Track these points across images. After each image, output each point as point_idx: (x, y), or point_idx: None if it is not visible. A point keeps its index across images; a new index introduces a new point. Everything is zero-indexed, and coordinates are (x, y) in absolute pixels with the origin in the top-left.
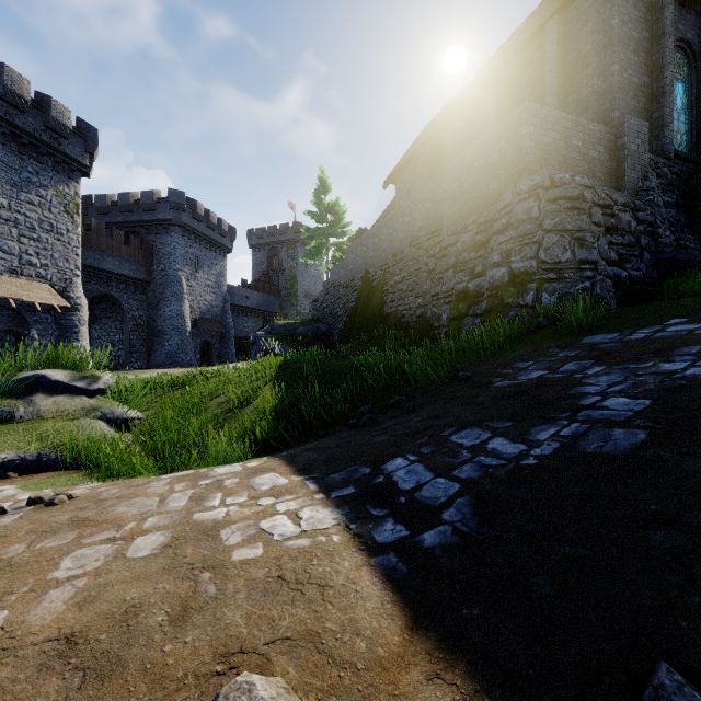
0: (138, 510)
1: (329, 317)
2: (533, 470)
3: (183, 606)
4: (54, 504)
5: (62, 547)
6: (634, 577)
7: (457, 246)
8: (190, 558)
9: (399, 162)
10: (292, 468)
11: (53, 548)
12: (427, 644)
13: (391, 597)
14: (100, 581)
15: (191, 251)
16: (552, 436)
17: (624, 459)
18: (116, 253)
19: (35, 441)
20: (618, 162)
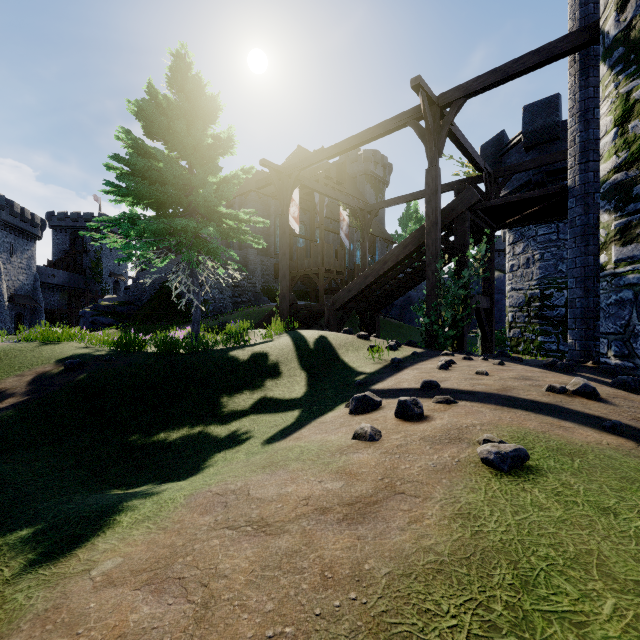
0: None
1: (138, 301)
2: None
3: None
4: None
5: None
6: None
7: None
8: None
9: None
10: None
11: None
12: None
13: None
14: None
15: (6, 240)
16: None
17: None
18: None
19: None
20: (247, 262)
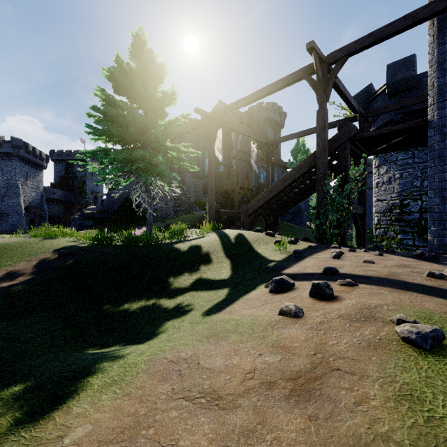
0: None
1: (110, 210)
2: None
3: None
4: None
5: None
6: None
7: None
8: None
9: None
10: None
11: None
12: None
13: None
14: None
15: (23, 169)
16: None
17: None
18: None
19: None
20: (184, 182)
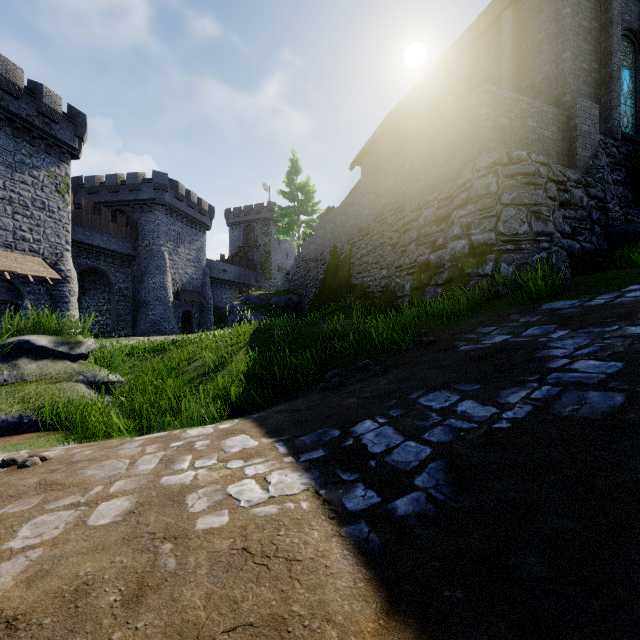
0: (107, 473)
1: (300, 288)
2: (507, 434)
3: (139, 583)
4: (26, 466)
5: (24, 512)
6: (638, 558)
7: (419, 221)
8: (152, 526)
9: (364, 146)
10: (263, 430)
11: (14, 514)
12: (406, 633)
13: (364, 574)
14: (55, 552)
15: (173, 228)
16: (523, 399)
17: (604, 423)
18: (104, 230)
19: (17, 404)
20: (570, 142)
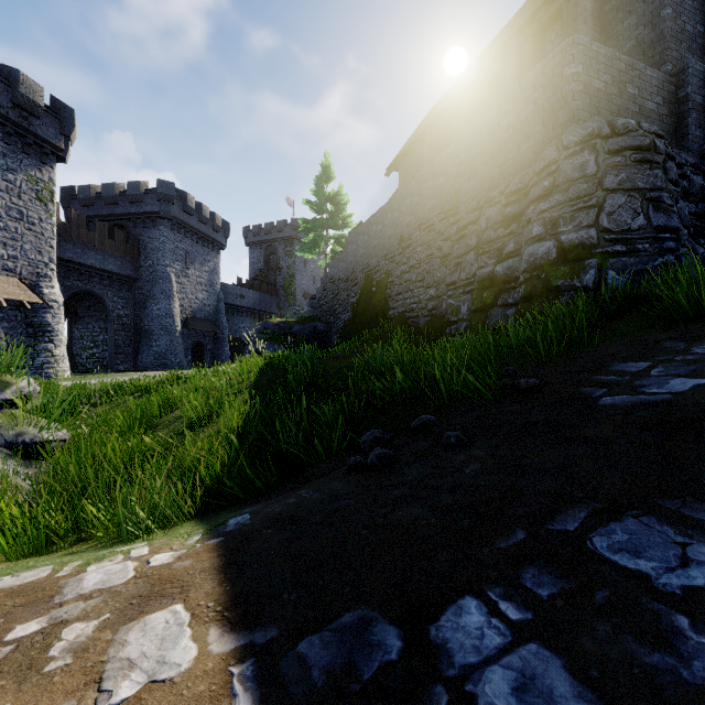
0: None
1: (327, 314)
2: None
3: None
4: None
5: None
6: None
7: (479, 224)
8: None
9: (403, 147)
10: (225, 588)
11: None
12: None
13: None
14: None
15: (181, 246)
16: None
17: None
18: (99, 247)
19: None
20: (679, 118)
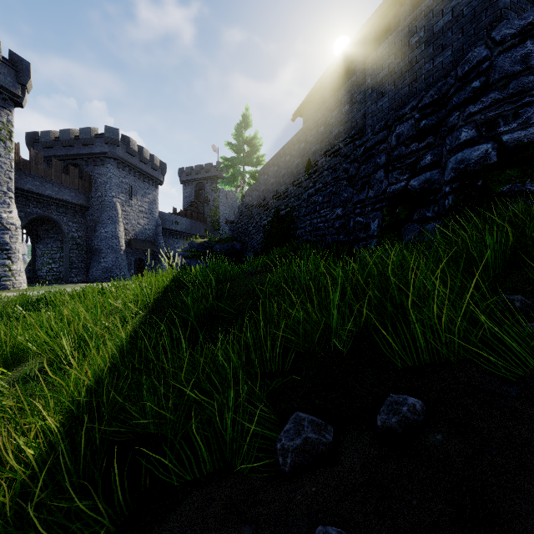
0: None
1: (242, 235)
2: None
3: None
4: None
5: None
6: None
7: (388, 142)
8: None
9: (306, 96)
10: None
11: None
12: None
13: None
14: None
15: (125, 181)
16: None
17: None
18: (55, 180)
19: None
20: None
